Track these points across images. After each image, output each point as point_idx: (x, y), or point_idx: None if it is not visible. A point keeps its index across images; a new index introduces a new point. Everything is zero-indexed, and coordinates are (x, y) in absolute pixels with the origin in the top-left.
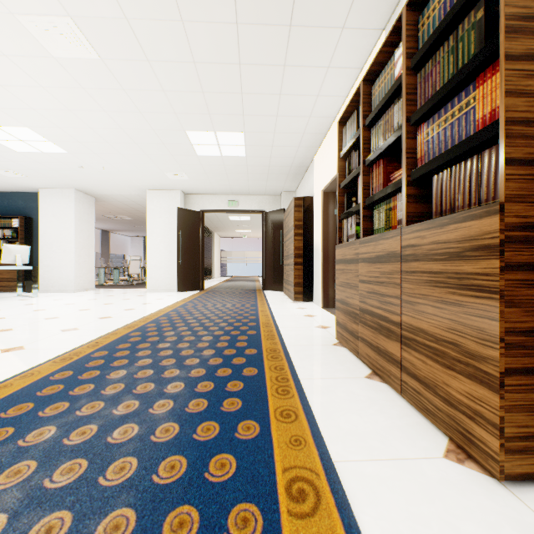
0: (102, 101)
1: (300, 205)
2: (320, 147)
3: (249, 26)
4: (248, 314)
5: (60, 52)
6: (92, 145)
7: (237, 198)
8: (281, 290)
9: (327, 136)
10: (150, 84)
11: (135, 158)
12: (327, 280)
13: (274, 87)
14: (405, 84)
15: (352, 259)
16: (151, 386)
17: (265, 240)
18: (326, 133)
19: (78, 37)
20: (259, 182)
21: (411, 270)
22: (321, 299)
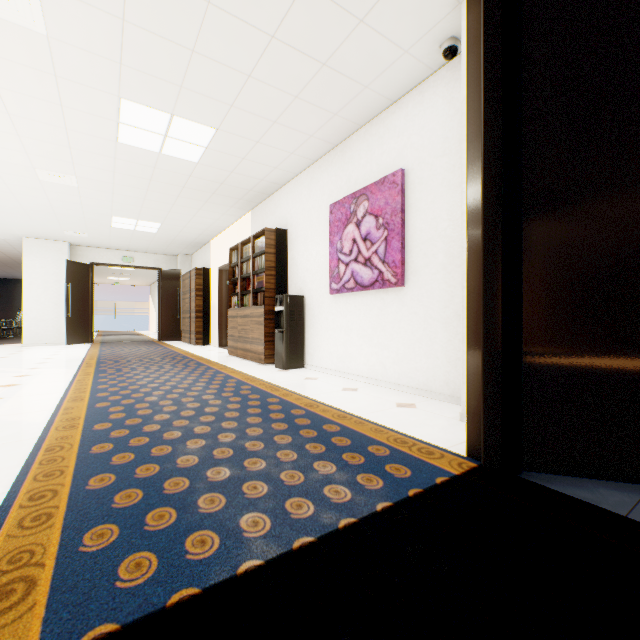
0: (53, 196)
1: (201, 274)
2: (217, 237)
3: (185, 198)
4: (168, 351)
5: (49, 180)
6: (2, 207)
7: (132, 254)
8: (179, 340)
9: (222, 234)
10: (105, 198)
11: (42, 219)
12: (222, 328)
13: (192, 213)
14: (251, 261)
15: (236, 316)
16: (156, 366)
17: (162, 295)
18: (221, 232)
19: (72, 180)
20: (161, 246)
21: (253, 320)
22: (218, 341)
